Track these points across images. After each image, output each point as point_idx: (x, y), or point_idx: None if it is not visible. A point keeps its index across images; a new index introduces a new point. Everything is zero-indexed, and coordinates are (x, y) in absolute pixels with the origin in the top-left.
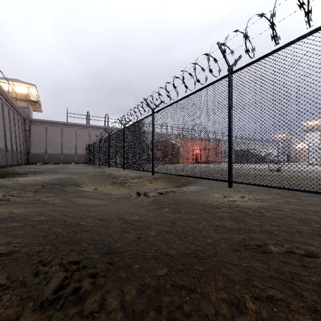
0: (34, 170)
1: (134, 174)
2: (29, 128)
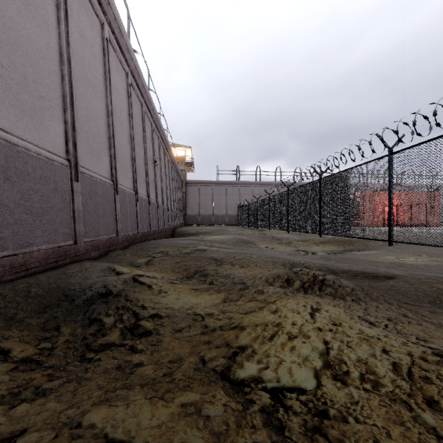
0: (202, 231)
1: (297, 238)
2: (185, 190)
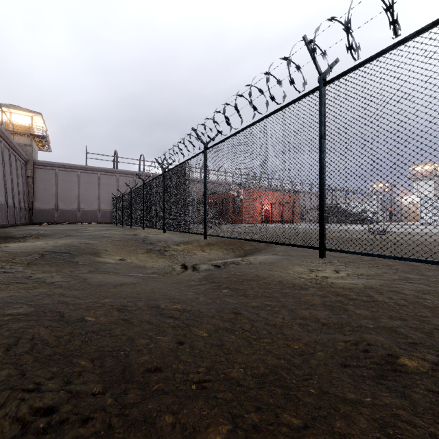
0: (37, 233)
1: (179, 238)
2: (32, 174)
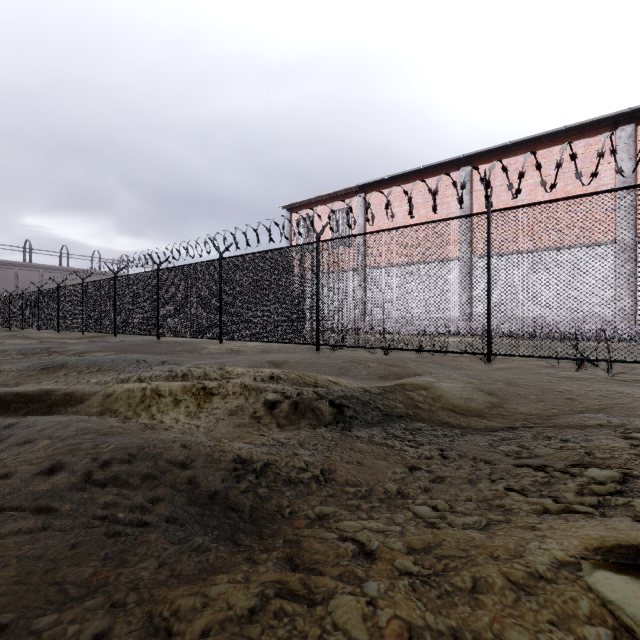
0: None
1: (56, 336)
2: None
